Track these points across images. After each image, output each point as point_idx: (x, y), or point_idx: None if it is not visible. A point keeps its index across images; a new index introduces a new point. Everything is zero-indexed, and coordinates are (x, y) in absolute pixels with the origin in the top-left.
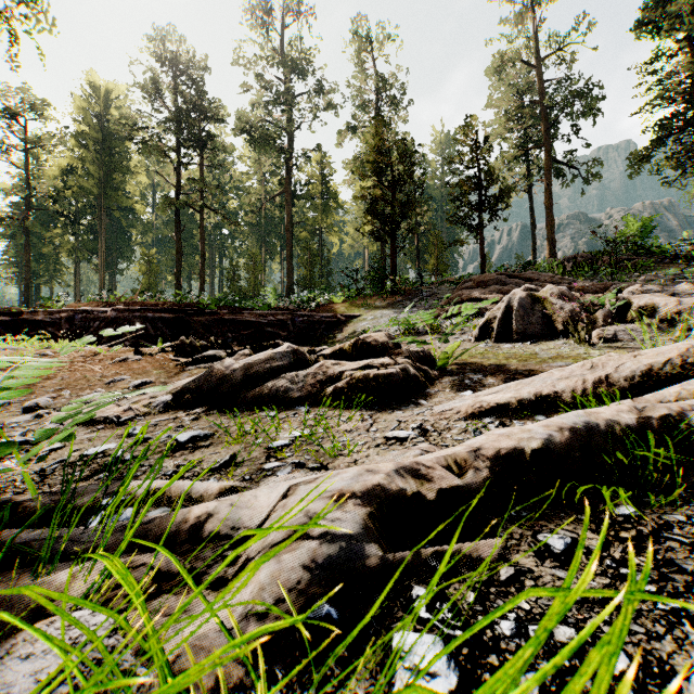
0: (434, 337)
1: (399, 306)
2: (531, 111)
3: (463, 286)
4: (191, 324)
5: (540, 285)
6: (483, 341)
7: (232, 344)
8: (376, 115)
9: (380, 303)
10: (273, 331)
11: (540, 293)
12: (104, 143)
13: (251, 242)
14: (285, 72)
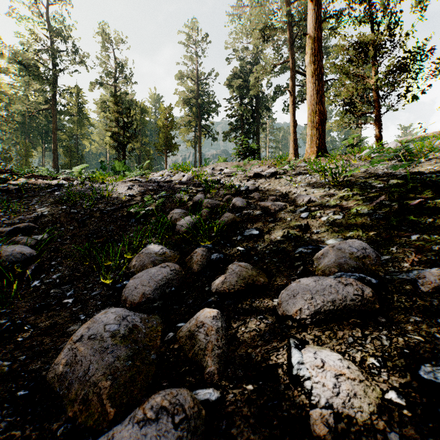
0: None
1: None
2: (192, 102)
3: None
4: None
5: None
6: None
7: None
8: (115, 81)
9: None
10: None
11: None
12: None
13: (16, 134)
14: (53, 35)
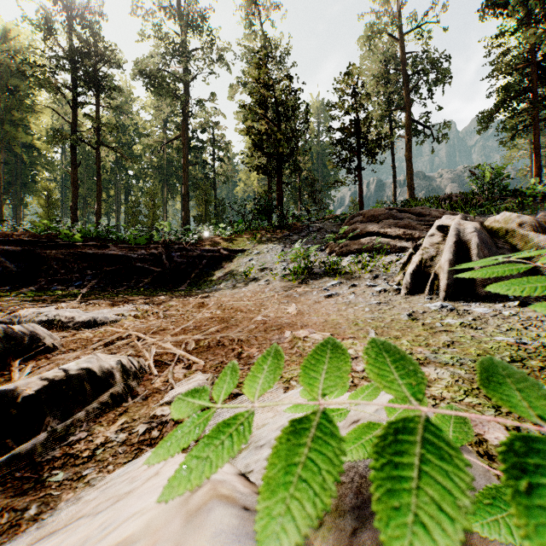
0: (337, 282)
1: (286, 240)
2: (395, 77)
3: (353, 221)
4: (44, 258)
5: (433, 220)
6: (418, 293)
7: (89, 283)
8: None
9: (266, 237)
10: (144, 267)
11: (490, 223)
12: (3, 80)
13: (153, 182)
14: (181, 25)
